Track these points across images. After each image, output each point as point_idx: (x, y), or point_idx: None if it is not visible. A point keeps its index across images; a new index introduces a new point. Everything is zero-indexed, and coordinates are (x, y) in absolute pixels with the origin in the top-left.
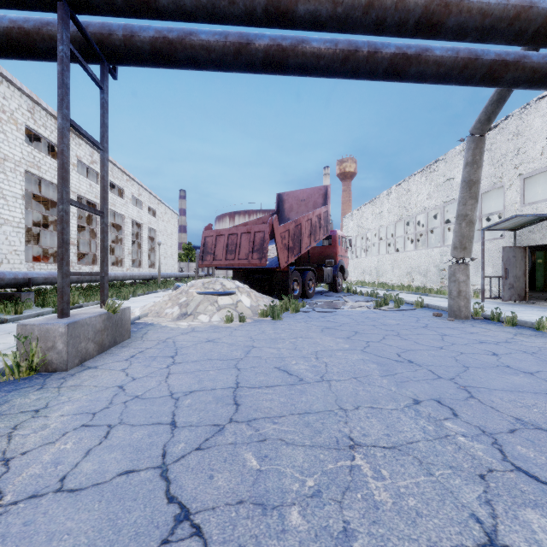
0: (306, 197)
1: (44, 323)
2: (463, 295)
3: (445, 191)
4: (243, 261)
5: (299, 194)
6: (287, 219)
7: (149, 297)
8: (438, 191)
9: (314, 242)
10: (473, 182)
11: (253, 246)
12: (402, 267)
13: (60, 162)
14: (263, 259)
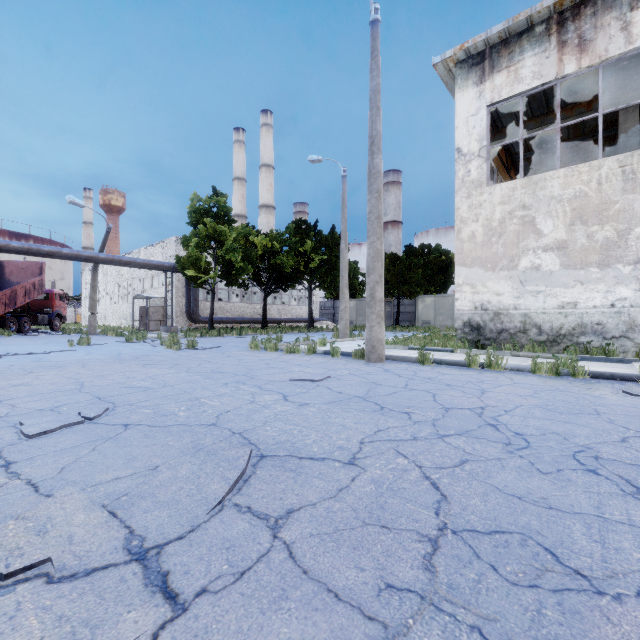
0: (26, 267)
1: None
2: (93, 326)
3: (133, 272)
4: None
5: (20, 264)
6: (8, 280)
7: None
8: (131, 271)
9: (30, 299)
10: (94, 286)
11: None
12: (117, 315)
13: None
14: None
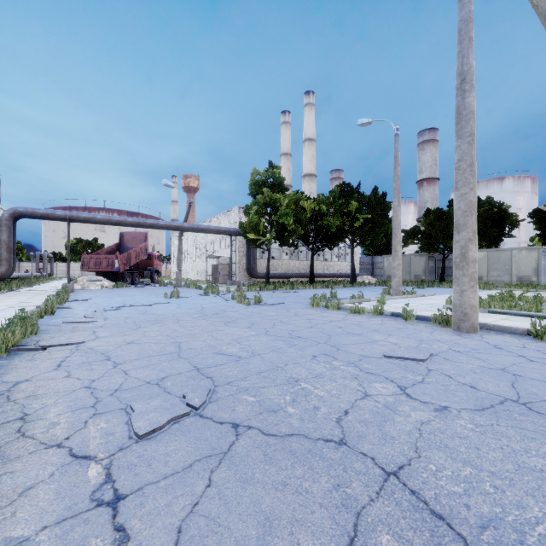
0: (136, 236)
1: (68, 283)
2: (179, 280)
3: (206, 237)
4: (104, 269)
5: (133, 234)
6: (126, 246)
7: (41, 287)
8: (205, 236)
9: (139, 260)
10: (180, 249)
11: (108, 263)
12: (195, 270)
13: (68, 252)
14: (113, 269)
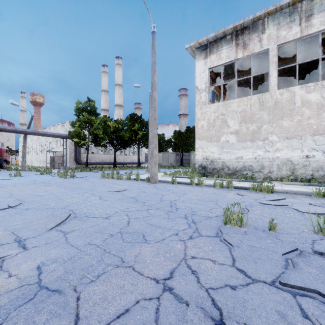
0: None
1: None
2: (24, 166)
3: (47, 138)
4: None
5: None
6: None
7: None
8: (46, 138)
9: None
10: (24, 146)
11: None
12: (38, 160)
13: None
14: None
